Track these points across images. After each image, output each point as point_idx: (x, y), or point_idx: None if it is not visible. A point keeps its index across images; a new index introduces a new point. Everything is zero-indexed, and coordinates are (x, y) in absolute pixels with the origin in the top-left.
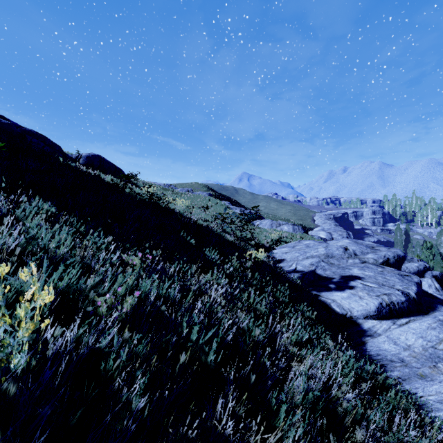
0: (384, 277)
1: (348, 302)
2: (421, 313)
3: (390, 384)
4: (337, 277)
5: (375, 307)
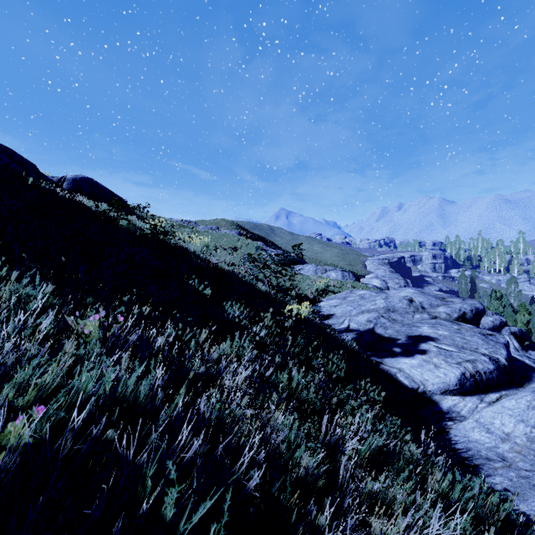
0: (463, 338)
1: (420, 372)
2: (514, 385)
3: (506, 512)
4: (403, 338)
5: (456, 379)
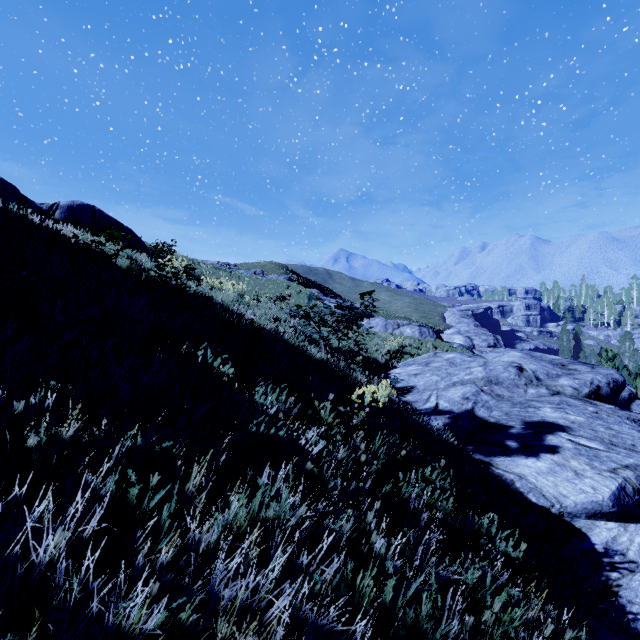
0: (609, 427)
1: (552, 483)
2: None
3: None
4: (517, 426)
5: (613, 497)
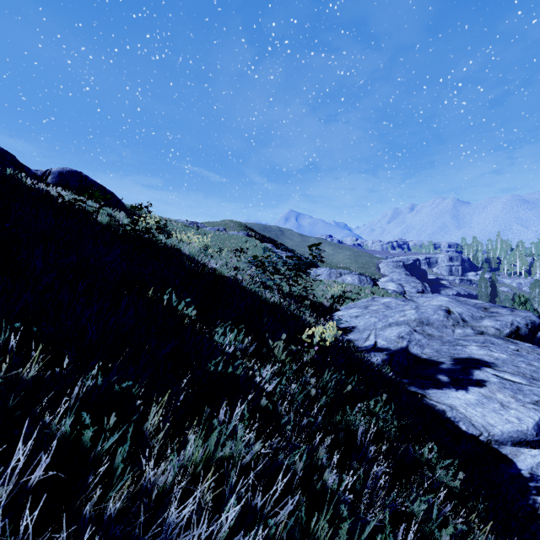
0: (529, 364)
1: (481, 413)
2: None
3: None
4: (447, 362)
5: (536, 427)
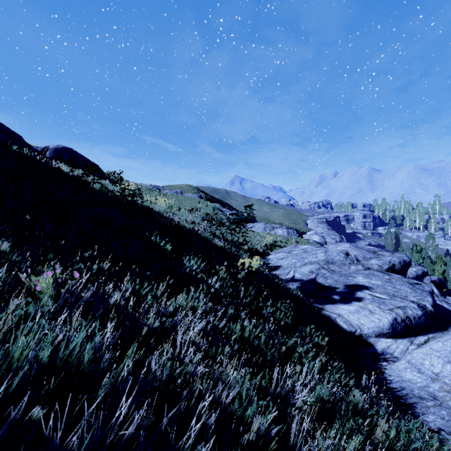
0: (394, 287)
1: (357, 318)
2: (440, 328)
3: None
4: (341, 287)
5: (389, 324)
